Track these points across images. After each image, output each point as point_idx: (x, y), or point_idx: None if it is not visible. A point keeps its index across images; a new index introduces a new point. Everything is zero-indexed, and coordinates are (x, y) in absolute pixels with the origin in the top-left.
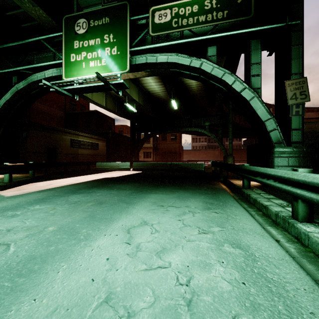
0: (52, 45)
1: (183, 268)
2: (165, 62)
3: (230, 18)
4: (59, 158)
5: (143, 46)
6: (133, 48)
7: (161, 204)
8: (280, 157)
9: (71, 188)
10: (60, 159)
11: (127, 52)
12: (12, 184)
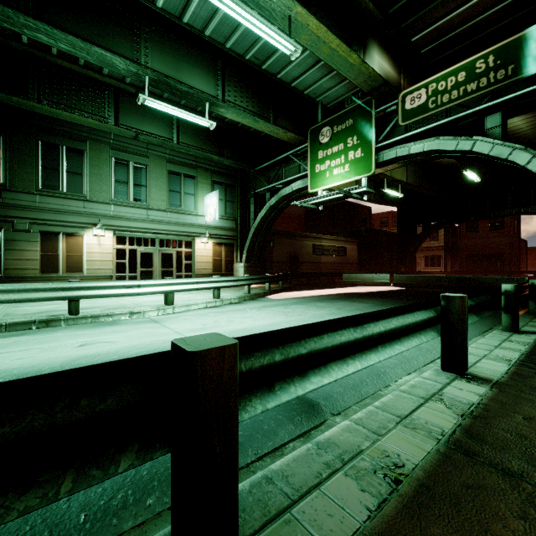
0: (298, 156)
1: None
2: (420, 151)
3: (517, 74)
4: (300, 268)
5: (391, 138)
6: (379, 144)
7: None
8: None
9: (316, 298)
10: (302, 270)
11: (372, 152)
12: (271, 292)
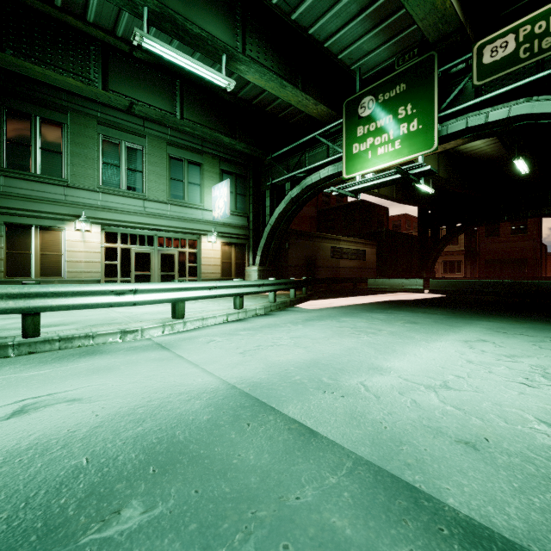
0: (326, 137)
1: (537, 365)
2: (503, 118)
3: None
4: (318, 273)
5: (460, 104)
6: (443, 113)
7: (502, 331)
8: None
9: (360, 307)
10: (319, 275)
11: (434, 123)
12: (297, 300)
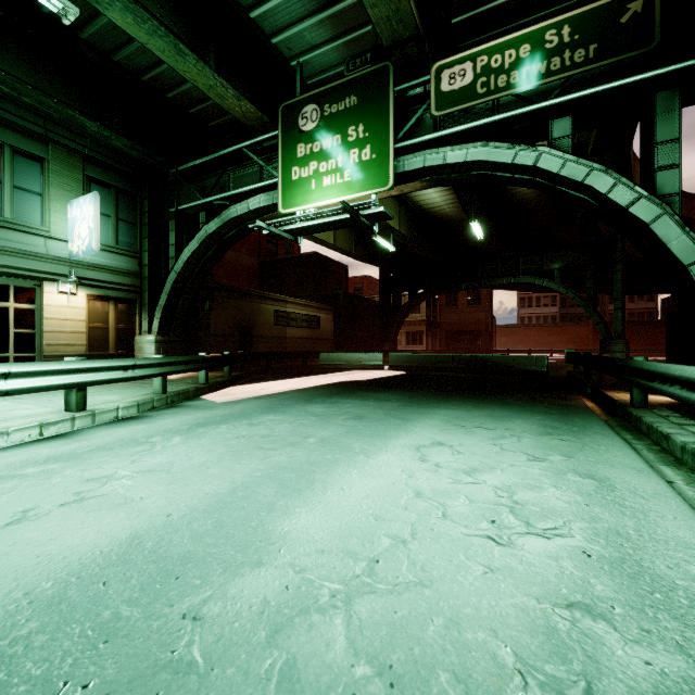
0: (259, 154)
1: (503, 487)
2: (461, 161)
3: (602, 59)
4: (255, 346)
5: (418, 137)
6: (399, 144)
7: (460, 424)
8: None
9: (298, 395)
10: (258, 348)
11: (389, 153)
12: (210, 387)
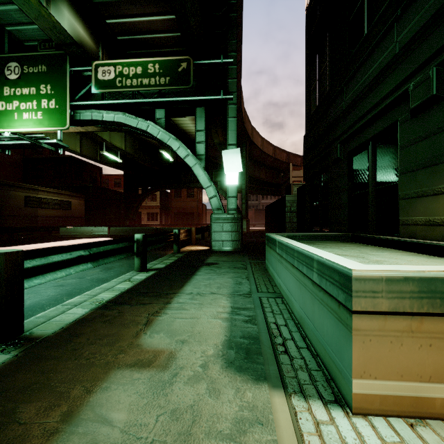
0: None
1: None
2: (111, 120)
3: (171, 85)
4: (4, 222)
5: (87, 101)
6: (76, 102)
7: None
8: (216, 223)
9: None
10: (7, 223)
11: (67, 107)
12: None
